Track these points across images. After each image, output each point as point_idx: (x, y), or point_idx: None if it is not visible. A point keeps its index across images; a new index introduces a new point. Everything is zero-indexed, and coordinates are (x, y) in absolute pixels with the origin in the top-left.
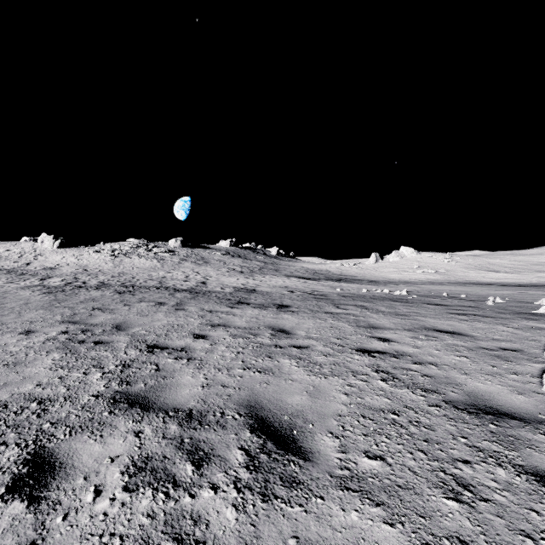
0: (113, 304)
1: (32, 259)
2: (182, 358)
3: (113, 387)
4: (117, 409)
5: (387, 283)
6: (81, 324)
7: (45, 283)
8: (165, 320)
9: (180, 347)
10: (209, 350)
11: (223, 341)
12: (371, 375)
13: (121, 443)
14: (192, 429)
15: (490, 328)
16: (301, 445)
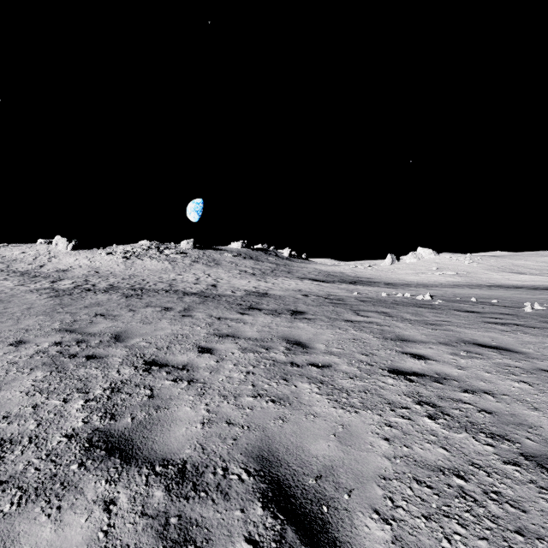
0: (118, 309)
1: (46, 261)
2: (182, 380)
3: (93, 423)
4: (90, 458)
5: (405, 285)
6: (78, 333)
7: (55, 285)
8: (169, 329)
9: (181, 365)
10: (215, 369)
11: (231, 356)
12: (414, 410)
13: (82, 523)
14: (182, 499)
15: (541, 342)
16: (336, 537)
